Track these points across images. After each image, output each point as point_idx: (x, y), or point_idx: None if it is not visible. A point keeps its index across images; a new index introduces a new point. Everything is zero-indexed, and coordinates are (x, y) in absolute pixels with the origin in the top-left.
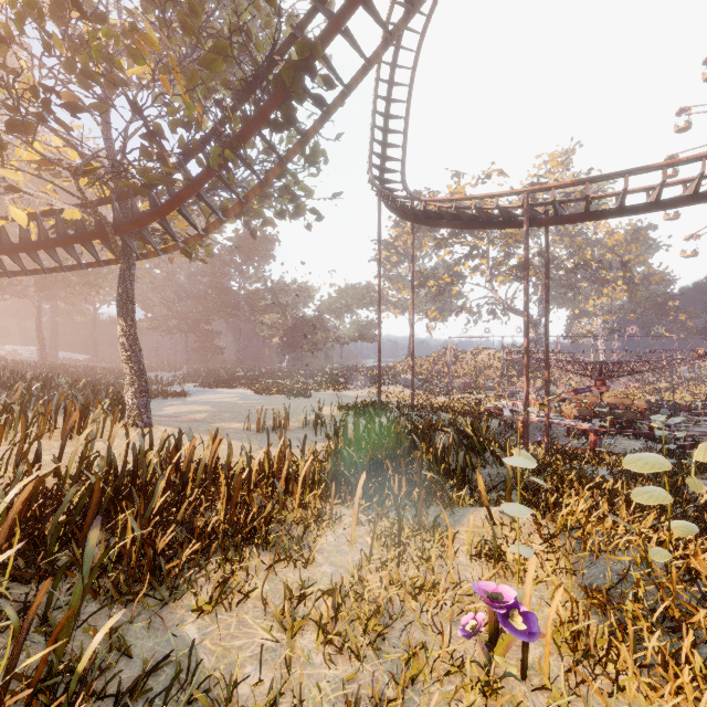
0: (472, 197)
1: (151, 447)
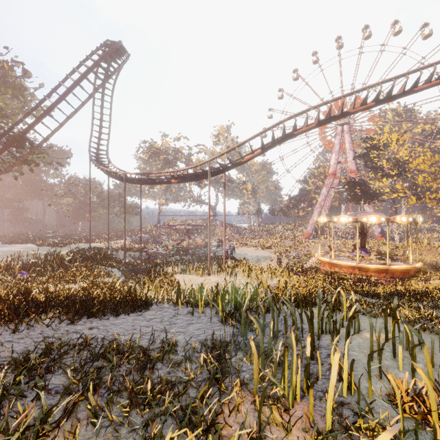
0: (112, 171)
1: None
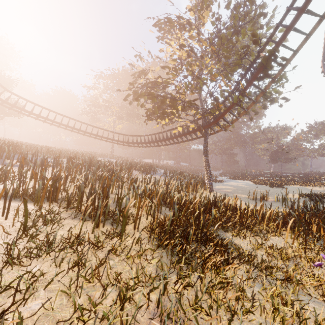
0: None
1: (217, 197)
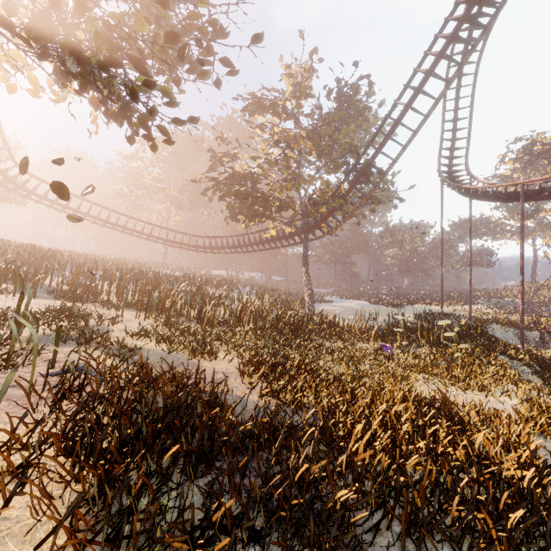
0: (489, 186)
1: (315, 314)
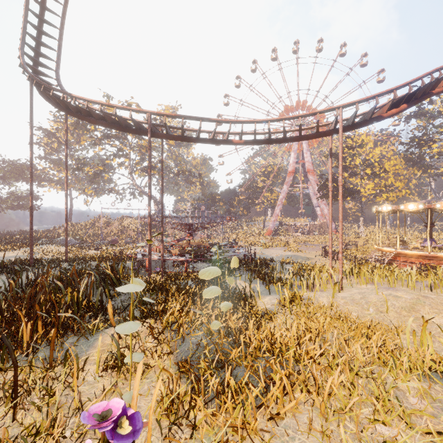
0: (114, 105)
1: None
